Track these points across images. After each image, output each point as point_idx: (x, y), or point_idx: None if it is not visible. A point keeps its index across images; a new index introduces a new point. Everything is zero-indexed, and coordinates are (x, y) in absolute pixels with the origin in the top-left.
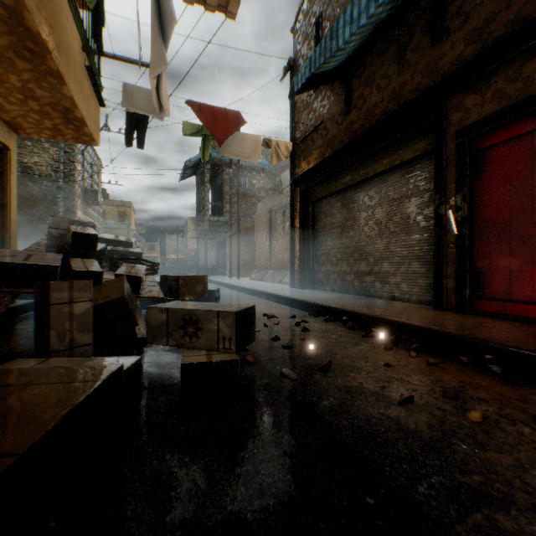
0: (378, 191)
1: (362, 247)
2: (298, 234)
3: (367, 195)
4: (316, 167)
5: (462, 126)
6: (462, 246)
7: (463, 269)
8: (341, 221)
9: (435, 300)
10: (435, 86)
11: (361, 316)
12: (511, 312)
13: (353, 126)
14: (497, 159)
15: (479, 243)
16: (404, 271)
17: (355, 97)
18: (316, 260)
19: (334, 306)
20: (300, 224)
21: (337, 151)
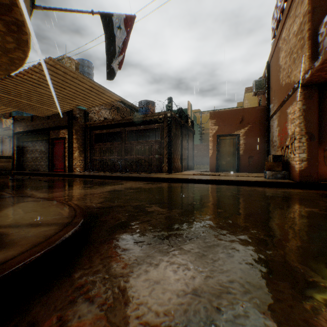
0: (41, 144)
1: (38, 158)
2: (17, 152)
3: (39, 144)
4: (23, 132)
5: (52, 138)
6: (52, 159)
7: (52, 164)
8: (32, 150)
9: (49, 170)
10: (48, 128)
11: (29, 173)
12: (58, 171)
13: (34, 125)
14: (57, 145)
15: (55, 159)
16: (46, 164)
17: (35, 118)
18: (24, 161)
19: (24, 172)
20: (17, 148)
21: (30, 130)
